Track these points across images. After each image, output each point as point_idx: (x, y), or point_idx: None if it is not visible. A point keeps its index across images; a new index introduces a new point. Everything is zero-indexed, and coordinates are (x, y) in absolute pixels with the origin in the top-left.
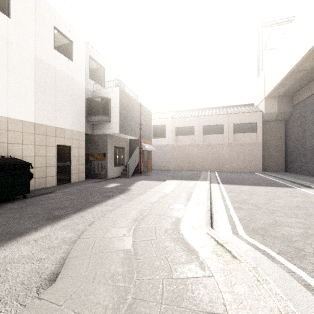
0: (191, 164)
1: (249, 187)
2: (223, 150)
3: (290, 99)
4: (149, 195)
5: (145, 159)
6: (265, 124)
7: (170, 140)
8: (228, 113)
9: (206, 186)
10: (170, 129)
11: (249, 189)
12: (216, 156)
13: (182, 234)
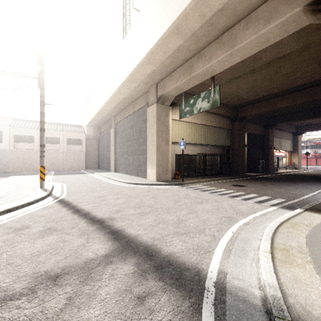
0: (32, 166)
1: (67, 175)
2: (60, 156)
3: (99, 129)
4: (5, 180)
5: None
6: (87, 141)
7: (8, 145)
8: (64, 130)
9: None
10: (8, 136)
11: (66, 175)
12: (54, 160)
13: (29, 183)
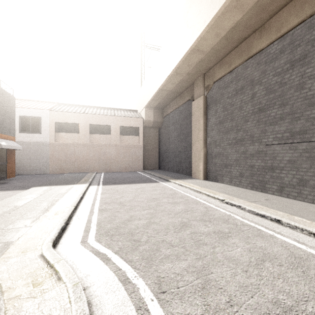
0: (76, 166)
1: (126, 185)
2: (111, 151)
3: (161, 111)
4: None
5: (3, 161)
6: (145, 130)
7: (48, 136)
8: (116, 115)
9: (82, 189)
10: (48, 123)
11: (125, 187)
12: (104, 156)
13: None
